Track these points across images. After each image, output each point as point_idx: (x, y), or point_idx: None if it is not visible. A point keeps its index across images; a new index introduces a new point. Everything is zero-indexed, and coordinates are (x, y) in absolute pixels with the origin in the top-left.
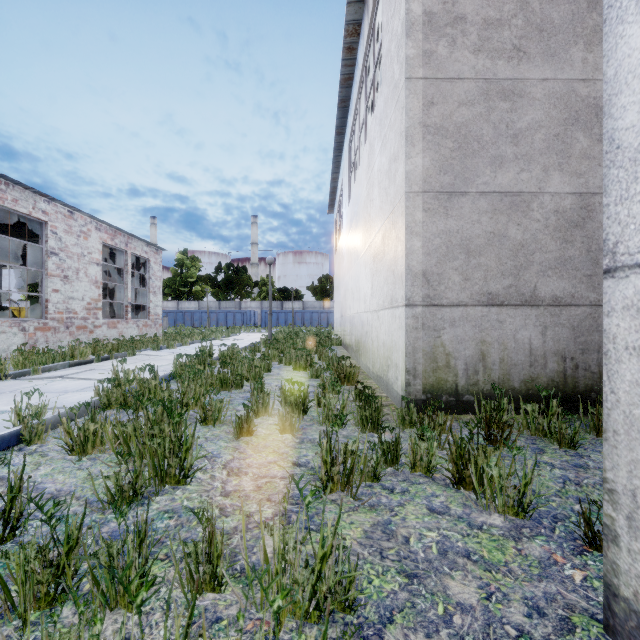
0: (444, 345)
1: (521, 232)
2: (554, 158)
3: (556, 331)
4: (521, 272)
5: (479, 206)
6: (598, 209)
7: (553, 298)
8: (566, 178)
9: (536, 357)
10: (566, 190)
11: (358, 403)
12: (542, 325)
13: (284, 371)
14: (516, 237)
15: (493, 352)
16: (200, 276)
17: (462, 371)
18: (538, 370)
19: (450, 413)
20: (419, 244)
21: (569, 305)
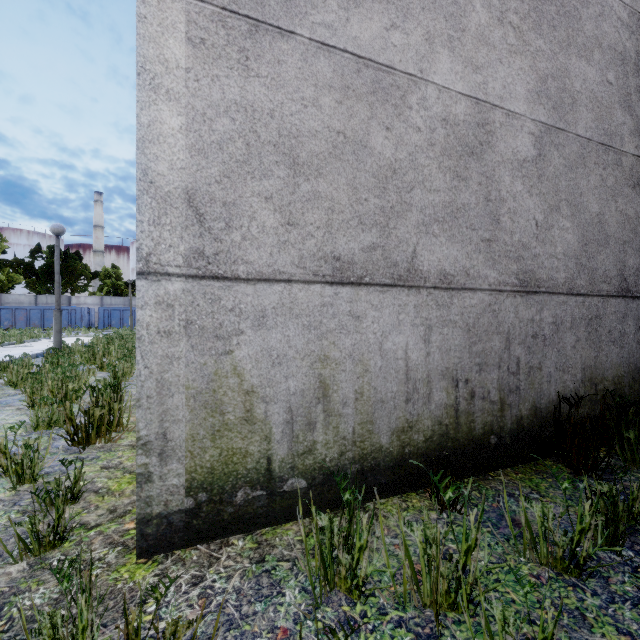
0: (240, 371)
1: (392, 144)
2: (442, 24)
3: (445, 334)
4: (392, 221)
5: (317, 70)
6: (499, 133)
7: (441, 275)
8: (459, 66)
9: (416, 383)
10: (459, 87)
11: (1, 547)
12: (425, 323)
13: (6, 412)
14: (384, 152)
15: (344, 379)
16: (5, 260)
17: (281, 427)
18: (419, 407)
19: (254, 527)
20: (176, 121)
21: (463, 288)
